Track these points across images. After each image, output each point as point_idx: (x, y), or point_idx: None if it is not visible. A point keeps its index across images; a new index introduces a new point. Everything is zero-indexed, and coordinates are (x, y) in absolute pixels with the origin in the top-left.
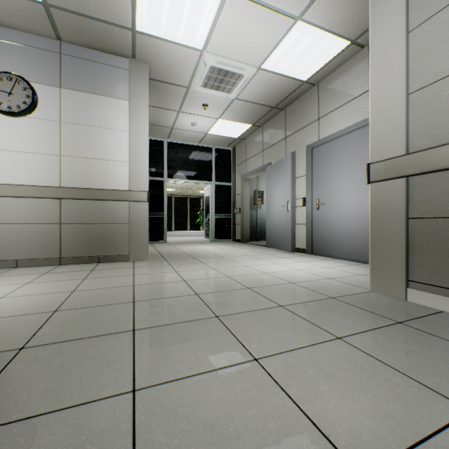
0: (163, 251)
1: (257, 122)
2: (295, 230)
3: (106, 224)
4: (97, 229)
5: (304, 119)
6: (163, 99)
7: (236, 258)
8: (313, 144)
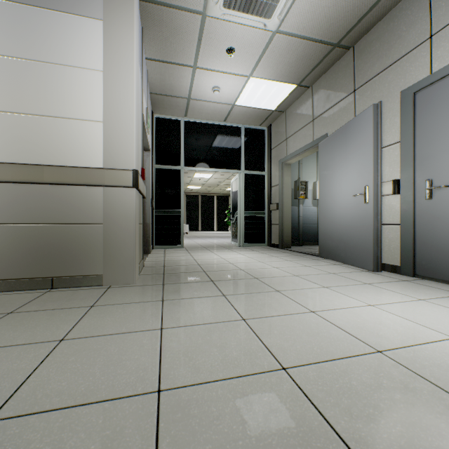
0: (170, 263)
1: (304, 79)
2: (380, 234)
3: (64, 224)
4: (50, 233)
5: (395, 49)
6: (170, 45)
7: (283, 283)
8: (417, 85)
